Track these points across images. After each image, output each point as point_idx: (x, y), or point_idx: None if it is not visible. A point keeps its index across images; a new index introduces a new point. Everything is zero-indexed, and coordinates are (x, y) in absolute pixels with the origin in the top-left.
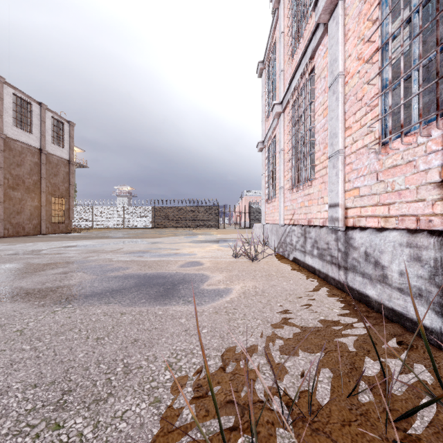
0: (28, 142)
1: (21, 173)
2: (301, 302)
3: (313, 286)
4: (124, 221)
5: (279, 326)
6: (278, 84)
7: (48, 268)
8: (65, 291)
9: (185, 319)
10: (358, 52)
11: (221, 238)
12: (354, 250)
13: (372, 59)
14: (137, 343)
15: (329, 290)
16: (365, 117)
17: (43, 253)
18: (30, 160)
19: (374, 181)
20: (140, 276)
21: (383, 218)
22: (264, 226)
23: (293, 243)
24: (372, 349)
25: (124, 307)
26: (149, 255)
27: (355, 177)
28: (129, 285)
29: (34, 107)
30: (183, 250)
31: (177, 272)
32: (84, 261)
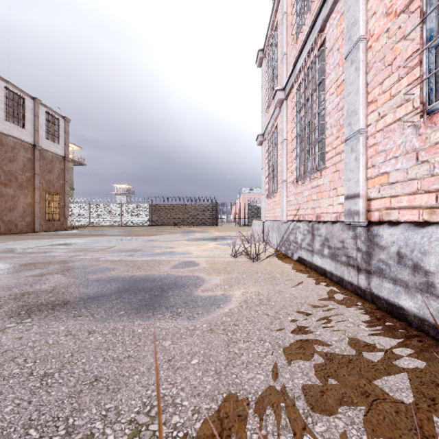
0: (20, 137)
1: (13, 169)
2: (317, 315)
3: (326, 292)
4: (122, 218)
5: (295, 353)
6: (280, 70)
7: (24, 269)
8: (31, 298)
9: (171, 341)
10: (387, 6)
11: (219, 236)
12: (381, 250)
13: (409, 8)
14: (97, 384)
15: (347, 297)
16: (397, 84)
17: (27, 252)
18: (23, 156)
19: (412, 162)
20: (126, 279)
21: (427, 209)
22: (264, 223)
23: (297, 241)
24: (437, 396)
25: (96, 322)
26: (141, 254)
27: (382, 160)
28: (110, 291)
29: (28, 102)
30: (178, 249)
31: (168, 274)
32: (68, 261)
